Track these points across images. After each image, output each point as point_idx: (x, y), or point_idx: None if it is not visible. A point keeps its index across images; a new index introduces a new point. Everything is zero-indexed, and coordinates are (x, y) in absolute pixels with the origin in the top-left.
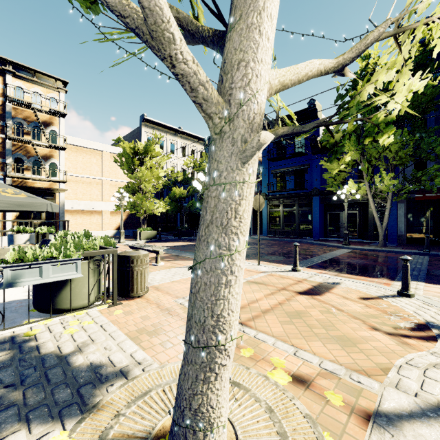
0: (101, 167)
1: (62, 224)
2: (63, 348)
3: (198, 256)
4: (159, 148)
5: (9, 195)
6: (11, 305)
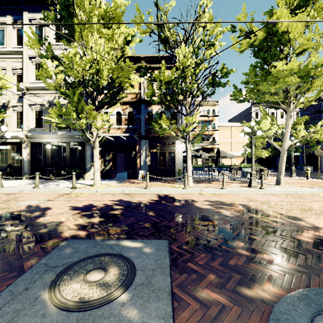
0: (230, 134)
1: None
2: None
3: (279, 163)
4: None
5: (229, 154)
6: None
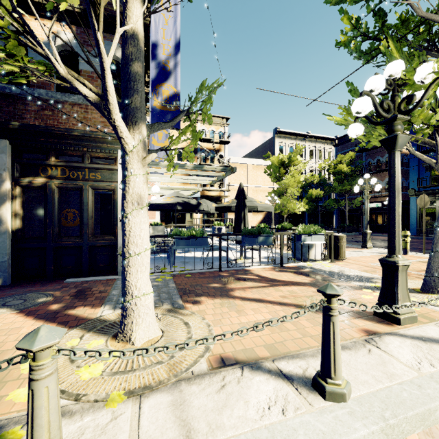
0: (246, 177)
1: (226, 221)
2: (332, 270)
3: None
4: (299, 157)
5: (260, 203)
6: (275, 257)
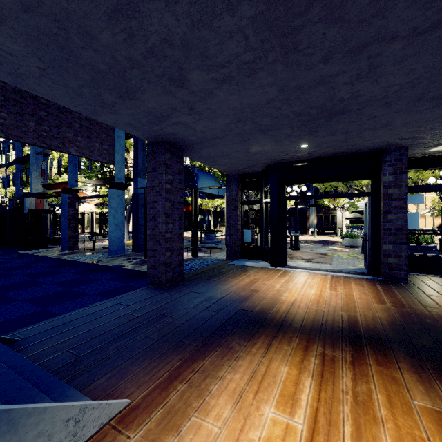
0: None
1: None
2: None
3: None
4: None
5: None
6: None
